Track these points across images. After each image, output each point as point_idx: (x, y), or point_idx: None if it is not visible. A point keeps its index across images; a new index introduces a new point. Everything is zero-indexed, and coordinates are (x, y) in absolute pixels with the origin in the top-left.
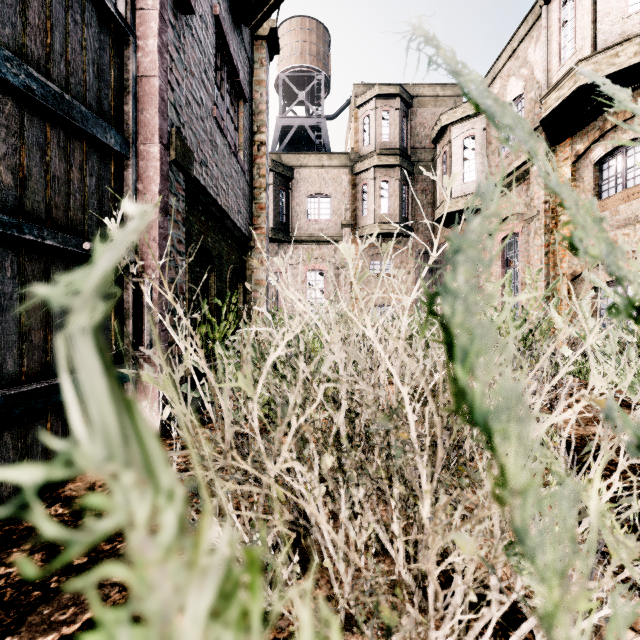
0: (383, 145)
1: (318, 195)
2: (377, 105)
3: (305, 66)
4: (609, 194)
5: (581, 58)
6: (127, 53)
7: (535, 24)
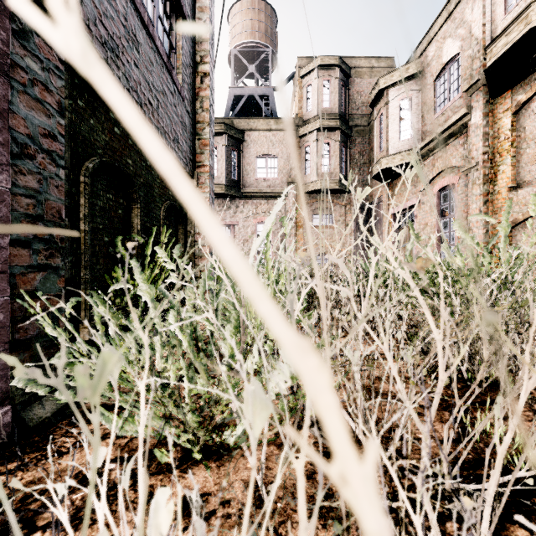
0: (324, 110)
1: (266, 156)
2: (319, 75)
3: (255, 42)
4: None
5: None
6: None
7: None
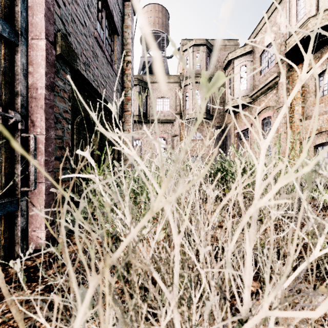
0: (197, 71)
1: (162, 98)
2: (194, 50)
3: (156, 30)
4: (324, 94)
5: (310, 16)
6: None
7: (281, 2)
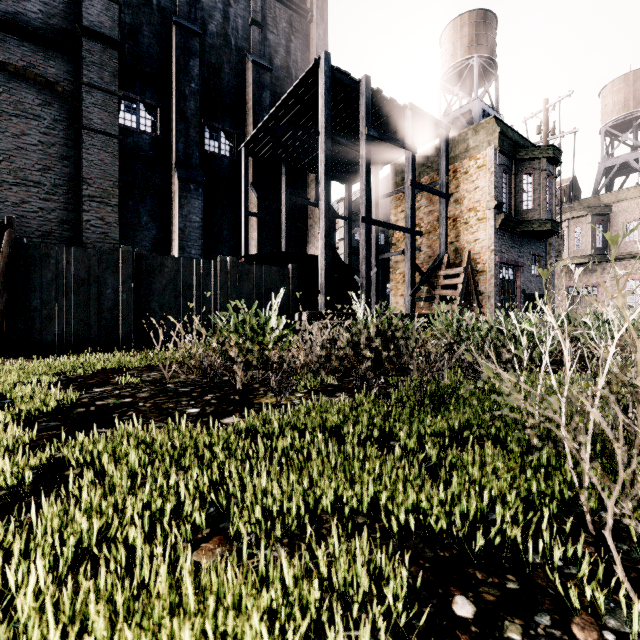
0: None
1: (637, 220)
2: None
3: (628, 113)
4: None
5: None
6: (515, 283)
7: None
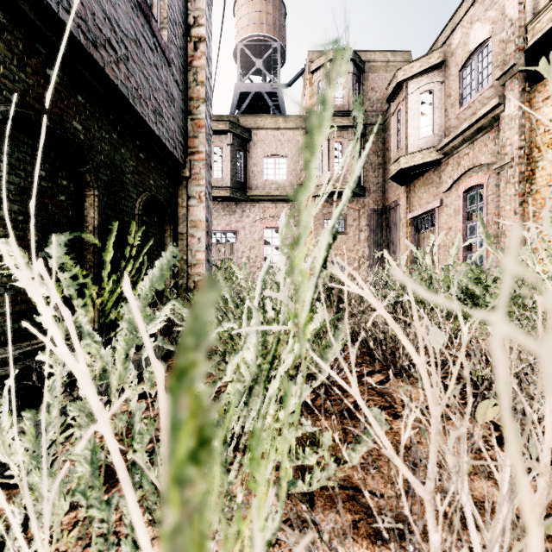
0: (337, 108)
1: (274, 156)
2: None
3: (262, 35)
4: None
5: None
6: None
7: None
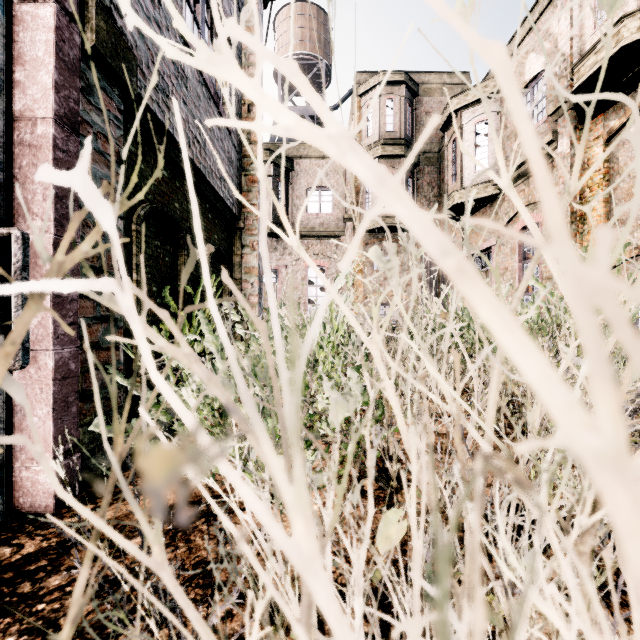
0: (387, 135)
1: (319, 188)
2: (381, 93)
3: (305, 53)
4: None
5: (626, 13)
6: None
7: None
